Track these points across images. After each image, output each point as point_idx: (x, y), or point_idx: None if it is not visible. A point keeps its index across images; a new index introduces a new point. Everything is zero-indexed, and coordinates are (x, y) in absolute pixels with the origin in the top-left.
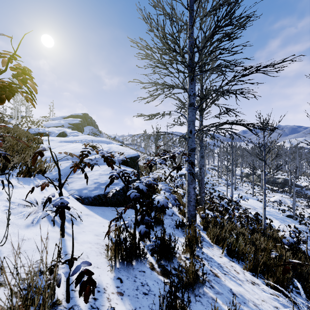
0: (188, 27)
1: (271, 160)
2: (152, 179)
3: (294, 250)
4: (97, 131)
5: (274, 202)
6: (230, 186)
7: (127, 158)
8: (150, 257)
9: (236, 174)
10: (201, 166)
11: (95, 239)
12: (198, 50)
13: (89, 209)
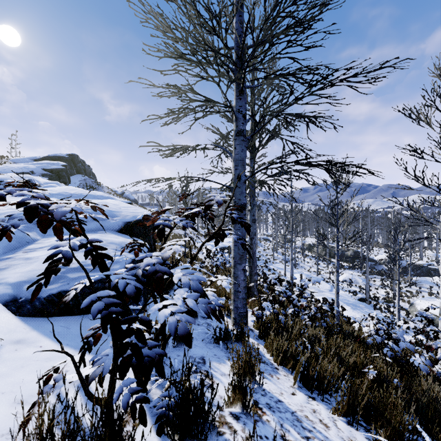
0: (234, 6)
1: (345, 225)
2: (158, 260)
3: (402, 366)
4: (93, 183)
5: (343, 282)
6: (288, 262)
7: (131, 221)
8: (155, 440)
9: (296, 246)
10: (252, 235)
11: (9, 418)
12: (252, 34)
13: (30, 327)
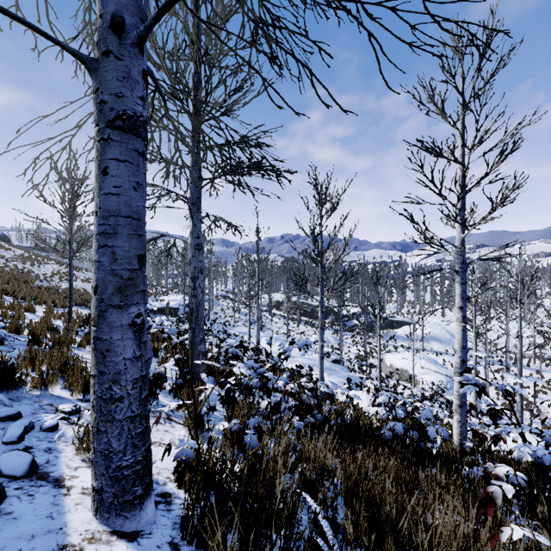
0: None
1: (333, 262)
2: None
3: None
4: None
5: (316, 343)
6: (253, 324)
7: None
8: None
9: (262, 304)
10: (196, 273)
11: None
12: None
13: None
